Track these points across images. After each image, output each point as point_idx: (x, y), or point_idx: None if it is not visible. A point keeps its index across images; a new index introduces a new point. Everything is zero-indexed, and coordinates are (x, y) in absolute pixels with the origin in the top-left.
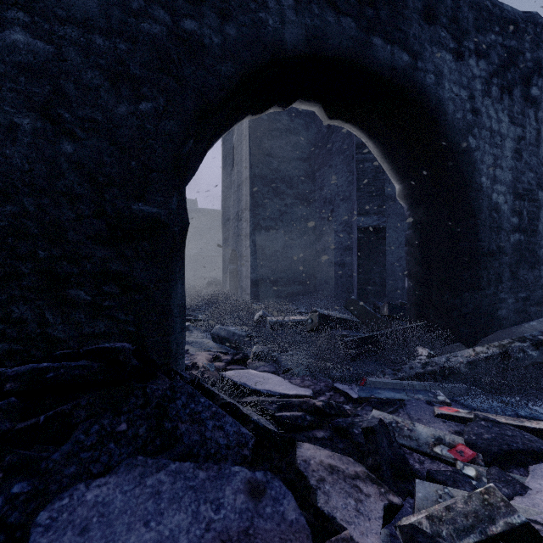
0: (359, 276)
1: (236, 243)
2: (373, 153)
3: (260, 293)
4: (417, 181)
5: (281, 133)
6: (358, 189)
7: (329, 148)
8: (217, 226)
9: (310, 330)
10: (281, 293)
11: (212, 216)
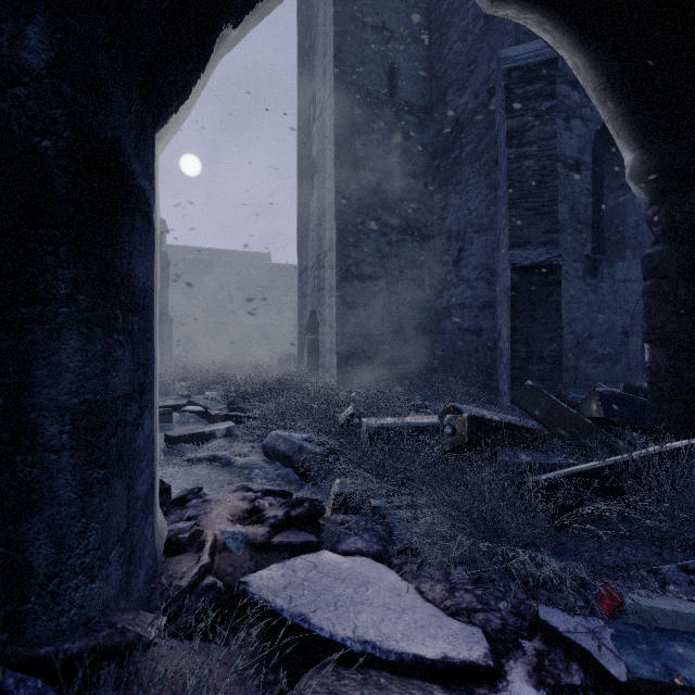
0: (514, 346)
1: (316, 302)
2: (583, 83)
3: (352, 375)
4: (693, 130)
5: (382, 136)
6: (511, 205)
7: (456, 154)
8: (295, 287)
9: (449, 449)
10: (382, 374)
11: (289, 274)
